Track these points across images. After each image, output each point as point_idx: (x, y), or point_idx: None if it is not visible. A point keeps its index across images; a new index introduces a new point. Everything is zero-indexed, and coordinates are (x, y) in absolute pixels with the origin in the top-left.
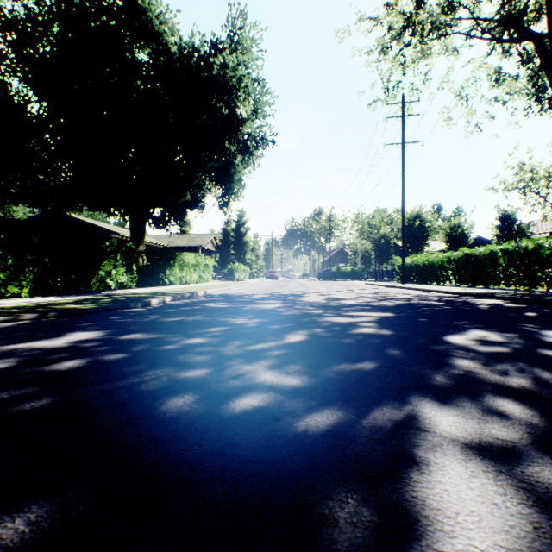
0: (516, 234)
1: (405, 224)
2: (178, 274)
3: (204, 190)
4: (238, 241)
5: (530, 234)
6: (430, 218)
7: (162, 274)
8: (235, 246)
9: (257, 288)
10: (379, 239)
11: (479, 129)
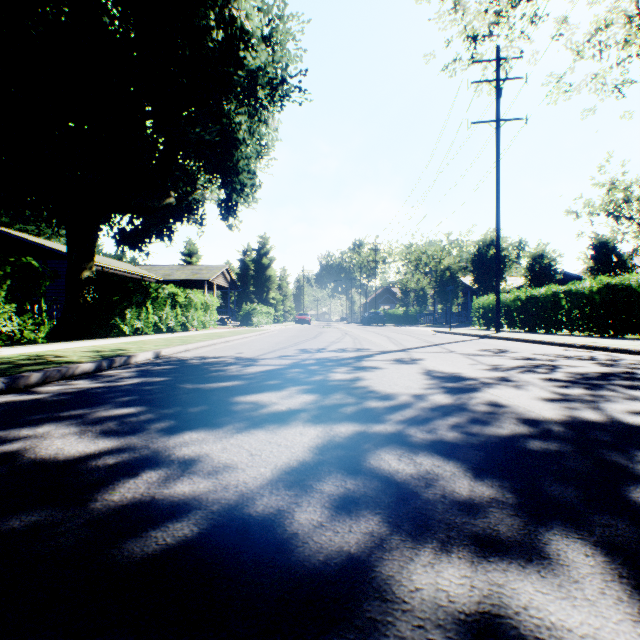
0: (616, 266)
1: (475, 253)
2: (151, 317)
3: (201, 192)
4: (259, 275)
5: (632, 266)
6: (508, 245)
7: (116, 317)
8: (255, 281)
9: (274, 340)
10: (443, 272)
11: (621, 94)
